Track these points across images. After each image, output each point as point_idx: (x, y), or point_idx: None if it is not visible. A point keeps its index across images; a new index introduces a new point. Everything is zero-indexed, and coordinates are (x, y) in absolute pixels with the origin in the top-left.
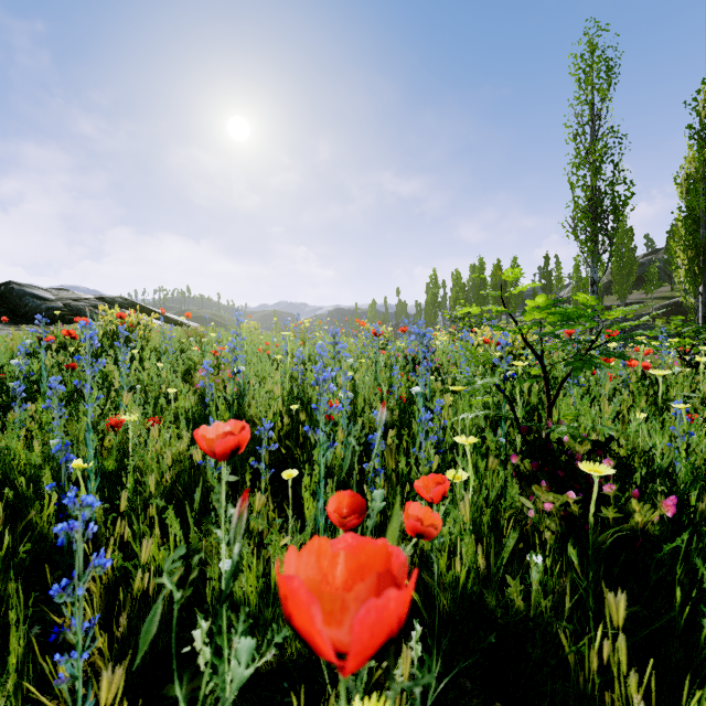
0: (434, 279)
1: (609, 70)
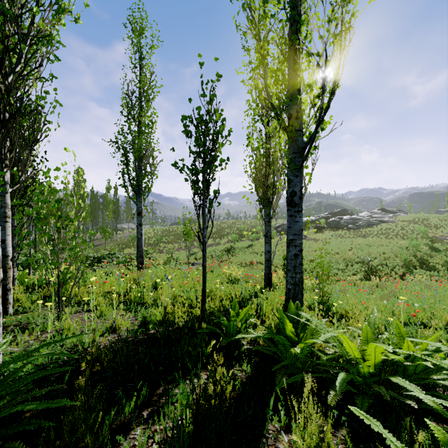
0: None
1: None
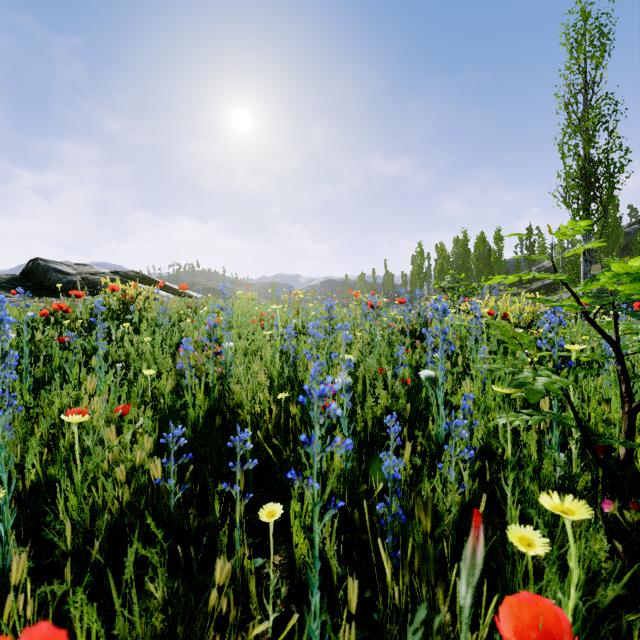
0: (419, 251)
1: (603, 36)
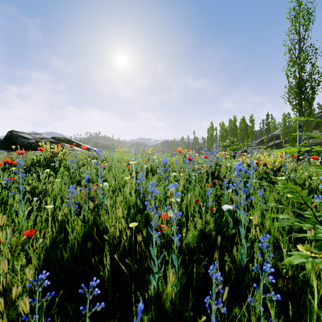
0: (211, 126)
1: (309, 14)
